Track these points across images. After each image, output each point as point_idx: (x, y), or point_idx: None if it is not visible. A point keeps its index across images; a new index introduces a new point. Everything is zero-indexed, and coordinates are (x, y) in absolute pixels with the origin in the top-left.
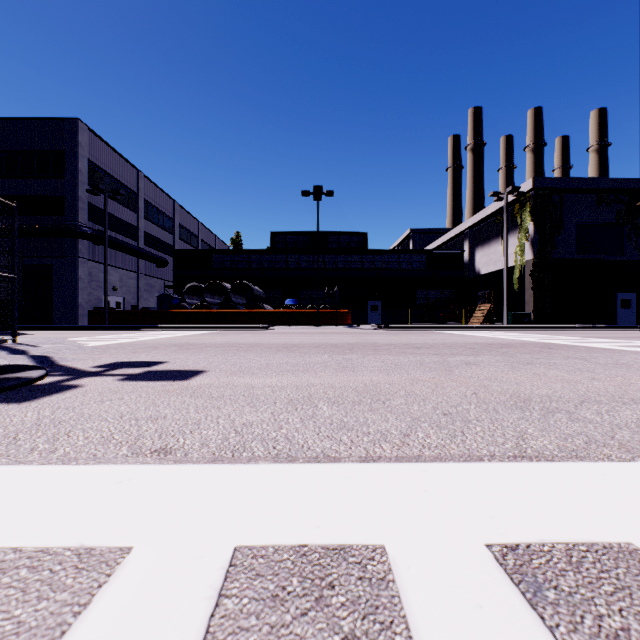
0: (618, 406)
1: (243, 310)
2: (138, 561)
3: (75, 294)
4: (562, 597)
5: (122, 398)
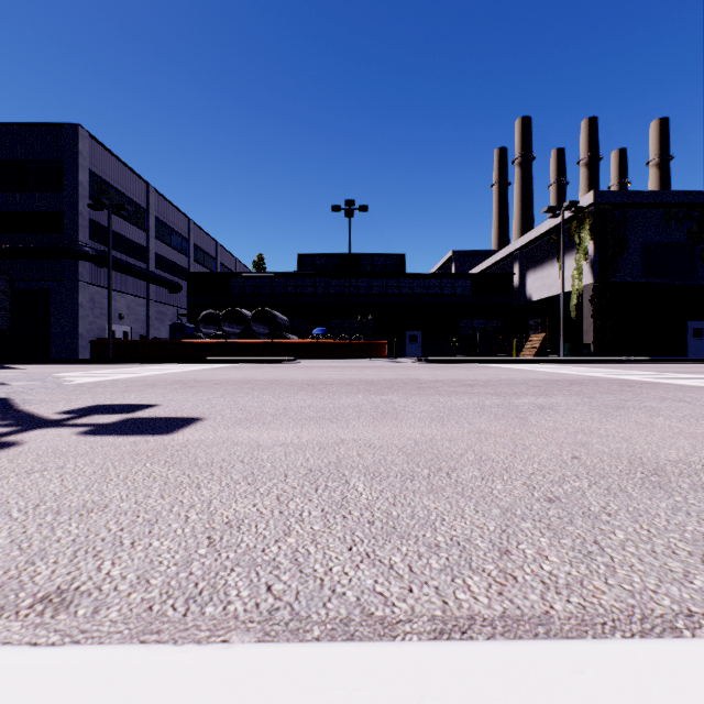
0: None
1: (265, 341)
2: None
3: (75, 323)
4: None
5: (62, 466)
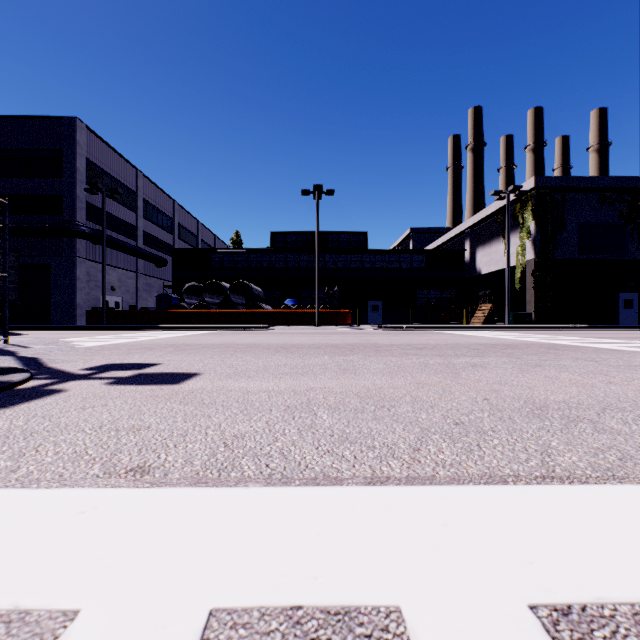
0: None
1: (242, 310)
2: (83, 633)
3: (73, 294)
4: None
5: (106, 404)
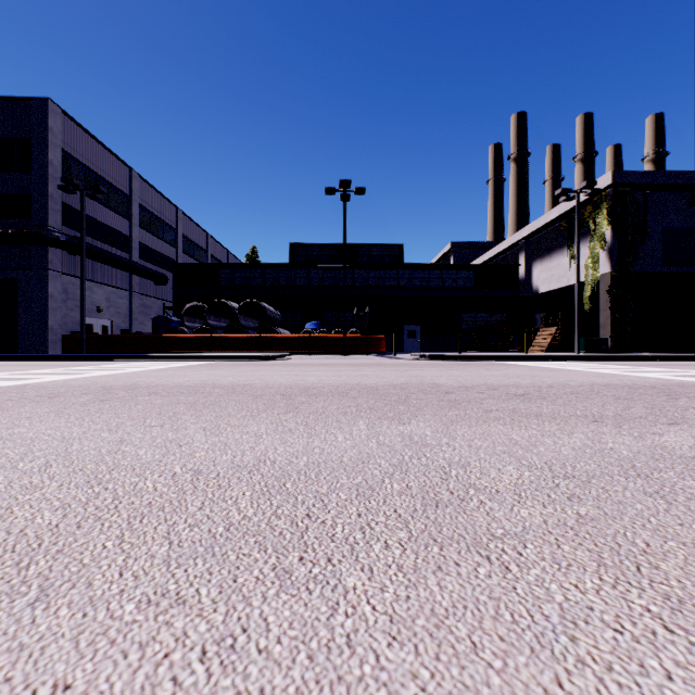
0: None
1: (253, 335)
2: None
3: (44, 315)
4: None
5: None
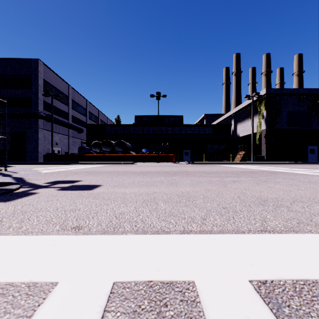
0: (312, 203)
1: (121, 154)
2: (61, 290)
3: (37, 146)
4: (293, 312)
5: (58, 199)
